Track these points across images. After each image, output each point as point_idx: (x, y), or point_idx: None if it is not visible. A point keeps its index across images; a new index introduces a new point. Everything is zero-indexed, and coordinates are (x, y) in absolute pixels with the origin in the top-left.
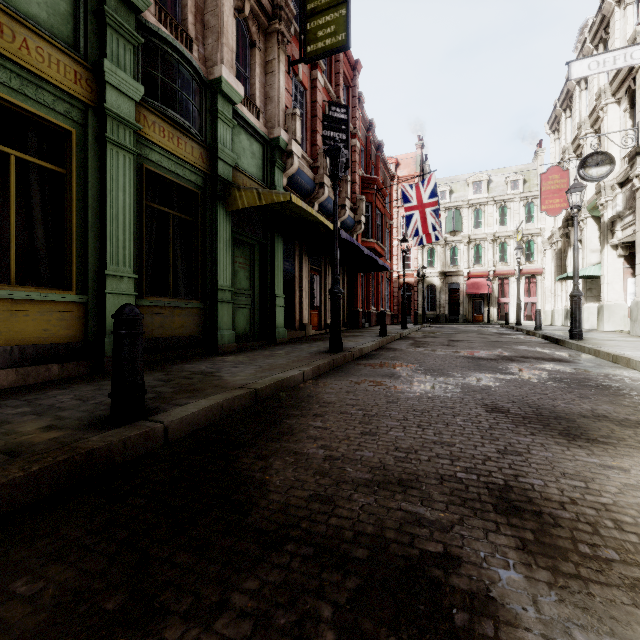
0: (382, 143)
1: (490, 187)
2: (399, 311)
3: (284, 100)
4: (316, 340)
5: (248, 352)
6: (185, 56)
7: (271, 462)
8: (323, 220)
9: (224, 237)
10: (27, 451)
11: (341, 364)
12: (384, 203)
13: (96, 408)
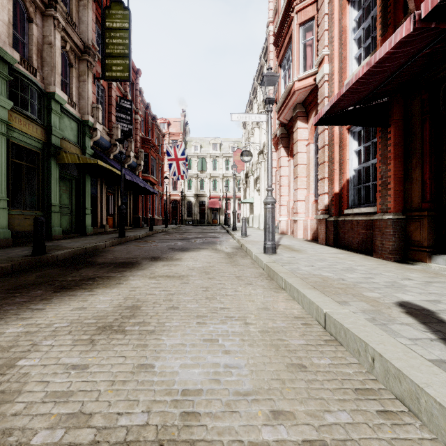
0: (156, 116)
1: (221, 148)
2: (170, 217)
3: (91, 98)
4: (111, 233)
5: (71, 239)
6: (34, 82)
7: (97, 259)
8: (115, 171)
9: (55, 177)
10: (14, 260)
11: (124, 242)
12: (157, 153)
13: (18, 254)
